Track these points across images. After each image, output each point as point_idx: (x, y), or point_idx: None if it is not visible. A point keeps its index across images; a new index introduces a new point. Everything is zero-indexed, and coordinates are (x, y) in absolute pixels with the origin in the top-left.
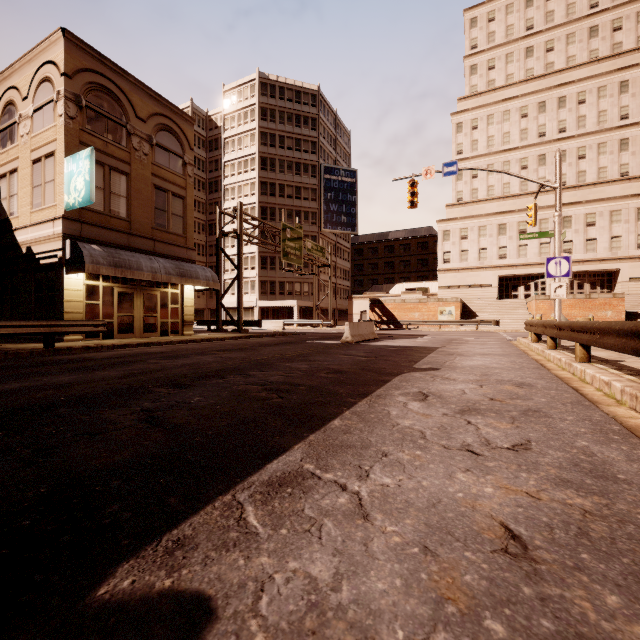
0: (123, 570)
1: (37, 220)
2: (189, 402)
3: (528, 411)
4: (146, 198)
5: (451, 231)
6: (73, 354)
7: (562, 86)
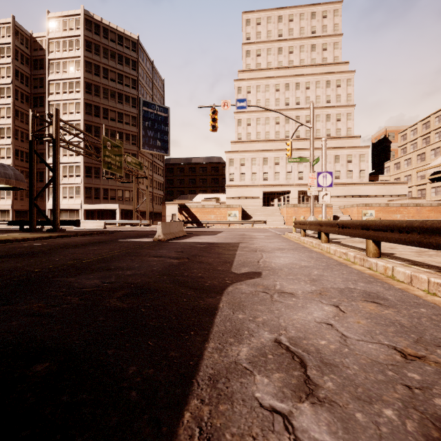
0: None
1: None
2: None
3: None
4: None
5: (234, 159)
6: None
7: (298, 76)
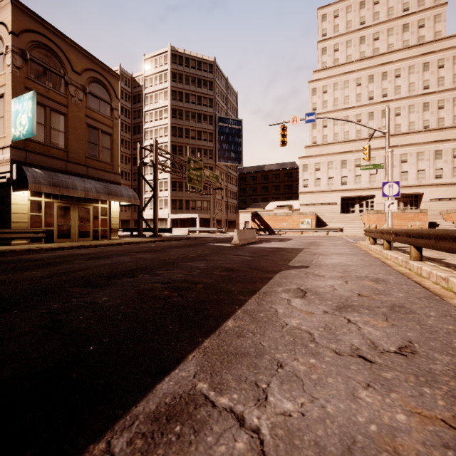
0: None
1: None
2: (96, 302)
3: (394, 307)
4: (81, 134)
5: (308, 165)
6: (14, 256)
7: (385, 65)
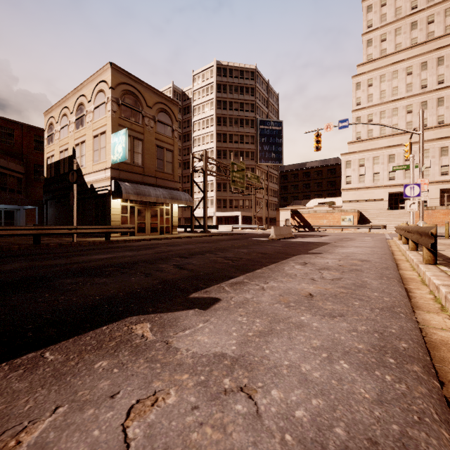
0: (194, 294)
1: (96, 169)
2: (192, 263)
3: (354, 270)
4: (152, 153)
5: (352, 161)
6: (120, 243)
7: (440, 49)
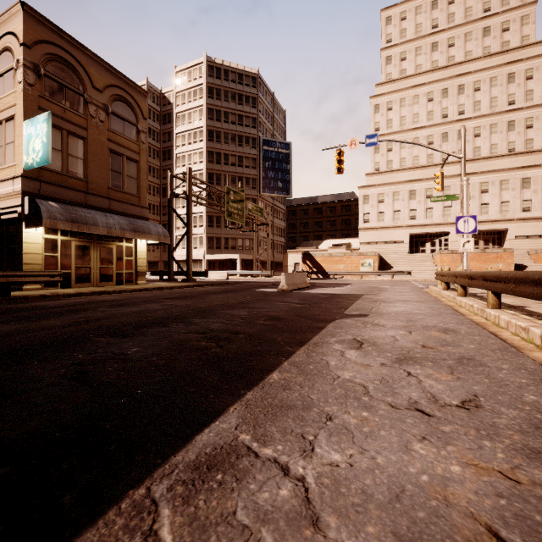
0: None
1: None
2: (125, 353)
3: (462, 359)
4: (102, 161)
5: (370, 196)
6: (28, 302)
7: (461, 76)
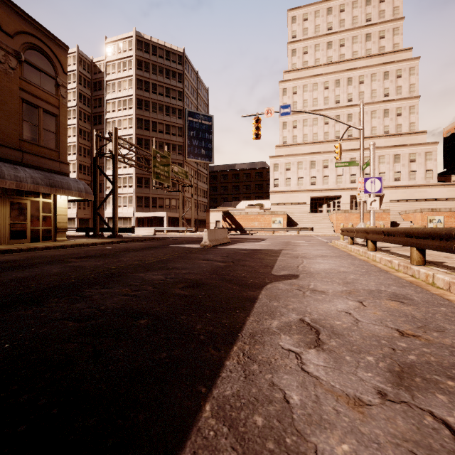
0: None
1: None
2: None
3: None
4: (13, 110)
5: (279, 164)
6: None
7: (350, 70)
